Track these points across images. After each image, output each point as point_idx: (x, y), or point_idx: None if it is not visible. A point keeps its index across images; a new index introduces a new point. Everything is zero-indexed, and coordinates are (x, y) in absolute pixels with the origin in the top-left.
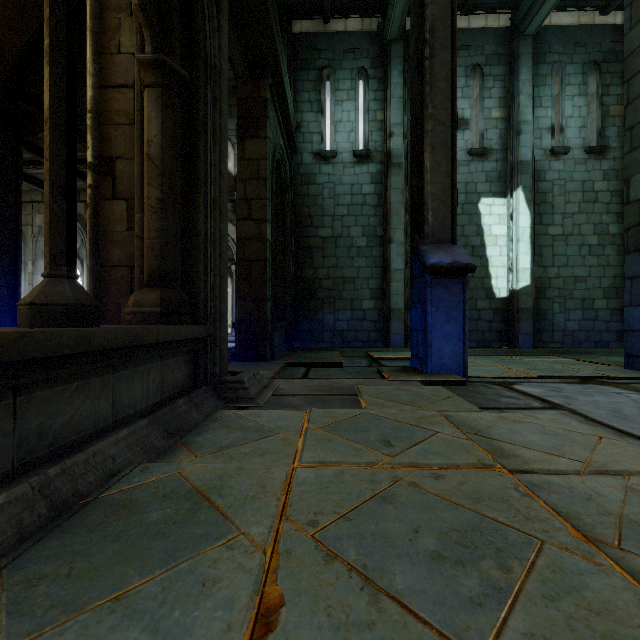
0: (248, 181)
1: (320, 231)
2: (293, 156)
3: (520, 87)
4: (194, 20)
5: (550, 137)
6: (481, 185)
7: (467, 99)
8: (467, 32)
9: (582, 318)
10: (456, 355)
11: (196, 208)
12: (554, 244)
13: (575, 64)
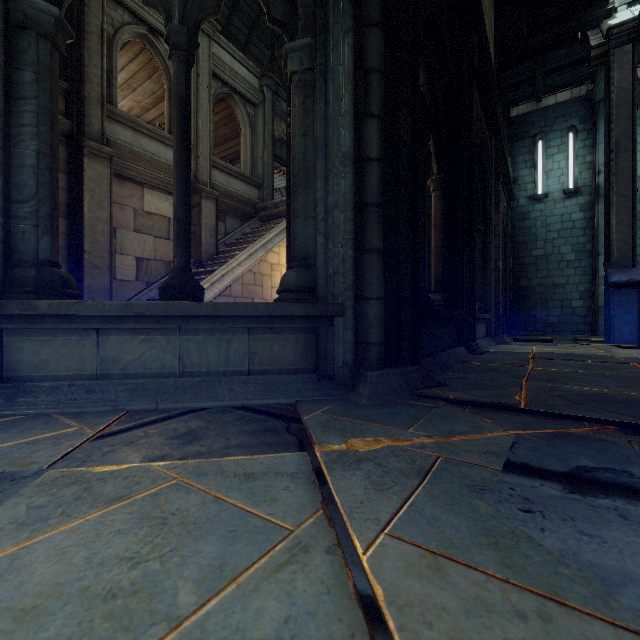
0: None
1: (533, 252)
2: (511, 202)
3: None
4: (486, 208)
5: None
6: None
7: None
8: None
9: None
10: (632, 333)
11: (487, 274)
12: None
13: None
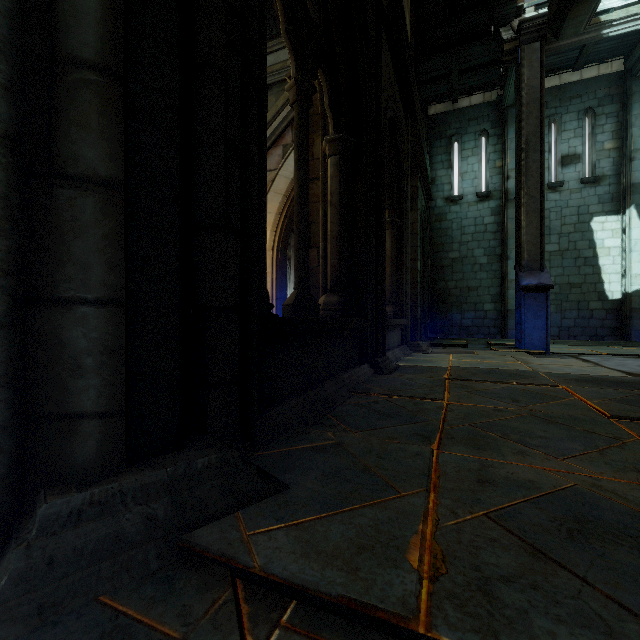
0: None
1: (450, 254)
2: (429, 202)
3: (632, 121)
4: (402, 199)
5: None
6: (593, 207)
7: (579, 138)
8: (579, 83)
9: None
10: (541, 338)
11: (403, 273)
12: None
13: None
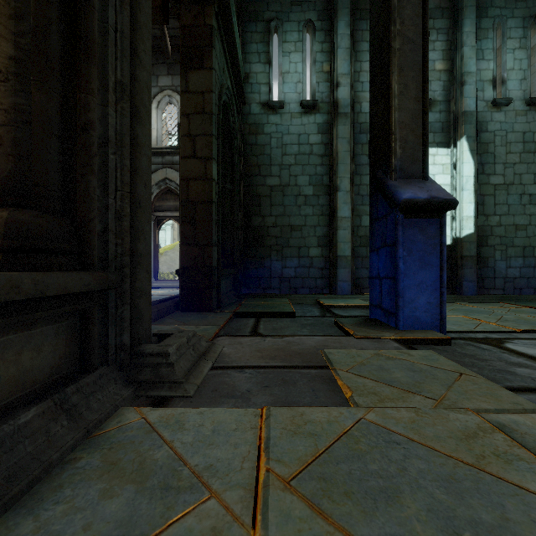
0: (192, 116)
1: (268, 180)
2: (241, 106)
3: (464, 39)
4: None
5: (492, 89)
6: None
7: None
8: None
9: (523, 265)
10: (432, 307)
11: (84, 84)
12: (496, 193)
13: (516, 18)
